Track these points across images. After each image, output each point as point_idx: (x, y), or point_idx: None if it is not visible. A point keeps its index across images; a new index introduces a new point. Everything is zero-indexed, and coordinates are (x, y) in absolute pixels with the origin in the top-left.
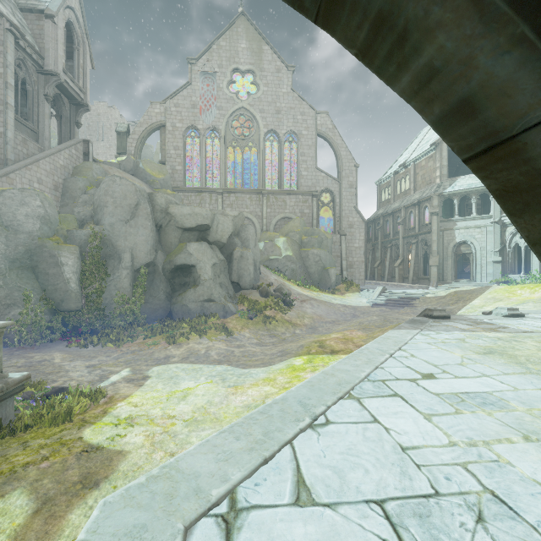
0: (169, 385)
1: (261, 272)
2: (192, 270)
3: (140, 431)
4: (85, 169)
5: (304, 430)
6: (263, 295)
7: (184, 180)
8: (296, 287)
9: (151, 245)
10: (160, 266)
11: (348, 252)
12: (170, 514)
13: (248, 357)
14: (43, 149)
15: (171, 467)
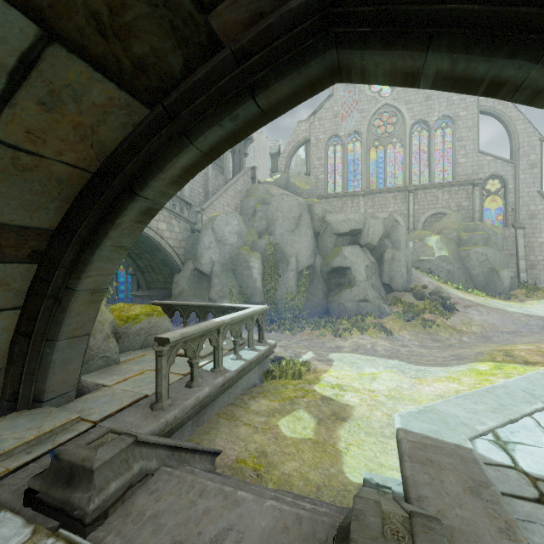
0: (354, 368)
1: (412, 274)
2: (346, 271)
3: (353, 395)
4: (254, 190)
5: (540, 411)
6: (417, 298)
7: (327, 187)
8: (455, 291)
9: (311, 250)
10: (318, 268)
11: (528, 249)
12: (451, 430)
13: (417, 356)
14: (226, 179)
15: (431, 408)
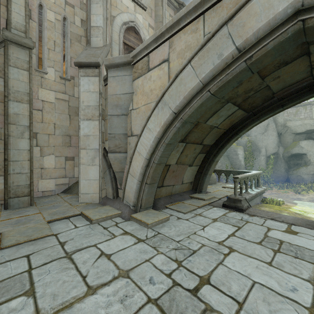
0: (312, 207)
1: None
2: (303, 156)
3: (313, 215)
4: None
5: None
6: None
7: None
8: None
9: (276, 144)
10: (280, 154)
11: None
12: None
13: None
14: None
15: None
